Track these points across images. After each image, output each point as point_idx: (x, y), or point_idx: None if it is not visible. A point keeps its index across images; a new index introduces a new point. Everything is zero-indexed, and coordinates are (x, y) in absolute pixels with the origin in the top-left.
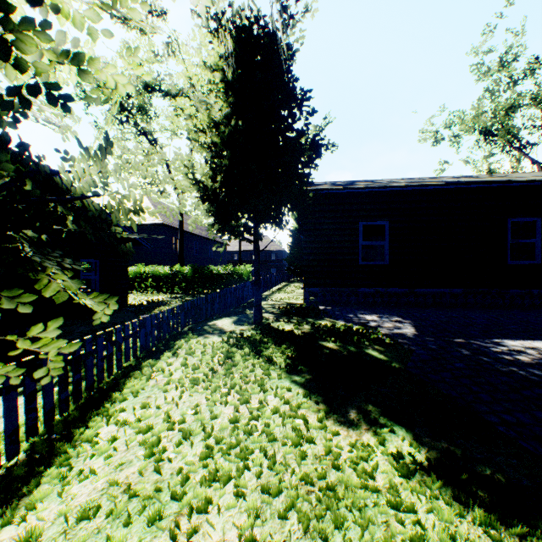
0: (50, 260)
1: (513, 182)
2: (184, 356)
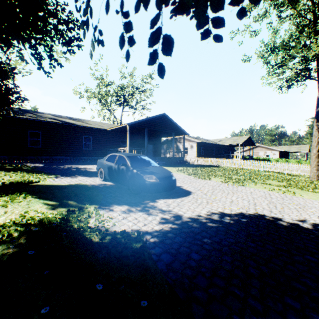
0: None
1: (81, 126)
2: None
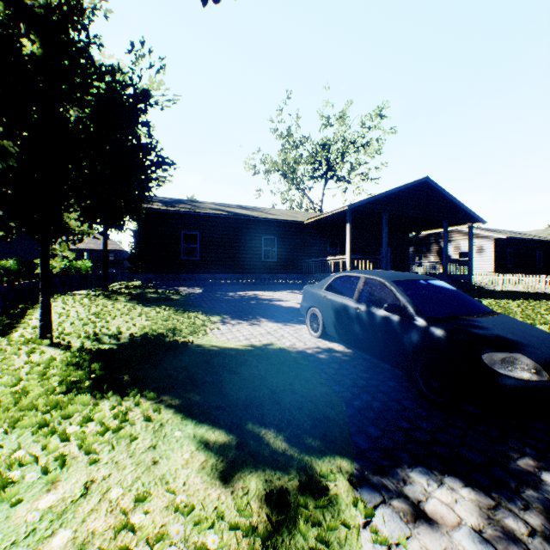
0: (66, 241)
1: (260, 218)
2: (63, 300)
